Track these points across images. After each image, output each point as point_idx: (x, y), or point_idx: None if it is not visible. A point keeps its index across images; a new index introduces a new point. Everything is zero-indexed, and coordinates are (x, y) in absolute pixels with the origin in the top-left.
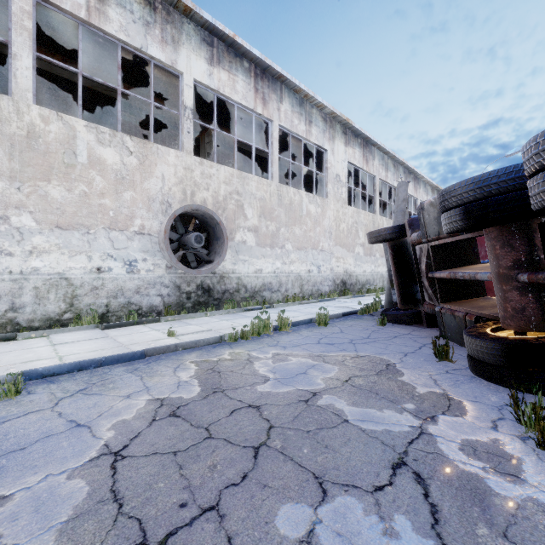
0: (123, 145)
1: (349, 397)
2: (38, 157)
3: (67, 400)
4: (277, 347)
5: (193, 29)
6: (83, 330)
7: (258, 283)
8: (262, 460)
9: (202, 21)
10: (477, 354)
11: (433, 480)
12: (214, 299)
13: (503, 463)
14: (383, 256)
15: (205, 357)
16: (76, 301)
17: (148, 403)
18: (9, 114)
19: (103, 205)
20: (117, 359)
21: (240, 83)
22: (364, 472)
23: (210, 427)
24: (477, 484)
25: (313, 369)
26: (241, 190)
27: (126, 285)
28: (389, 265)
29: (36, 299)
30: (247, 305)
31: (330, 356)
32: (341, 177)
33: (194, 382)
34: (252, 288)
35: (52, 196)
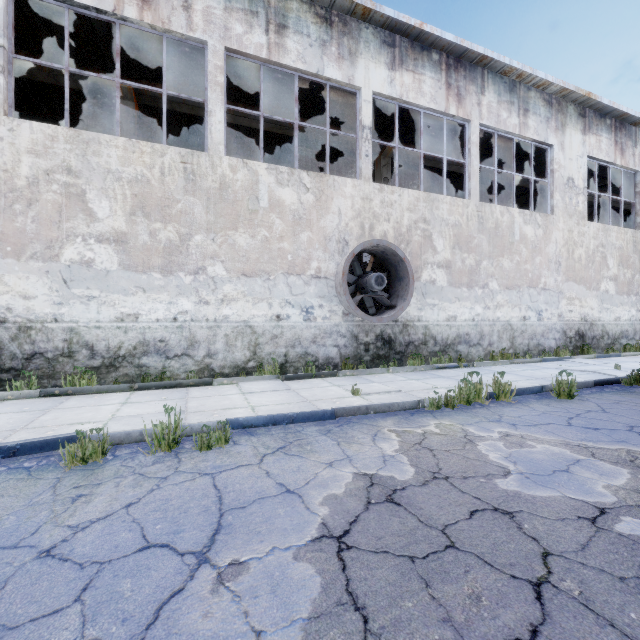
0: (300, 182)
1: None
2: (228, 206)
3: (270, 458)
4: (501, 423)
5: (372, 33)
6: (265, 380)
7: (451, 334)
8: (555, 610)
9: (382, 20)
10: None
11: None
12: (395, 352)
13: None
14: None
15: (405, 426)
16: (258, 350)
17: (355, 477)
18: (206, 169)
19: (282, 249)
20: (307, 417)
21: (427, 83)
22: None
23: (448, 531)
24: None
25: (580, 466)
26: (429, 216)
27: (303, 334)
28: None
29: (226, 346)
30: (437, 361)
31: (602, 449)
32: (575, 181)
33: (403, 459)
34: (443, 340)
35: (239, 244)
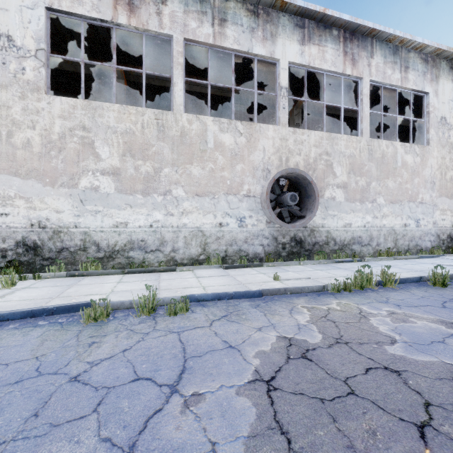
0: (236, 129)
1: None
2: (186, 148)
3: (217, 323)
4: (388, 304)
5: (287, 19)
6: (212, 268)
7: (347, 237)
8: (436, 447)
9: (295, 9)
10: None
11: None
12: (305, 250)
13: None
14: None
15: (314, 303)
16: (207, 247)
17: (278, 339)
18: (172, 123)
19: (223, 177)
20: (242, 295)
21: (329, 52)
22: None
23: (349, 382)
24: None
25: None
26: (330, 150)
27: (238, 236)
28: None
29: (185, 244)
30: (337, 257)
31: None
32: (447, 119)
33: (313, 328)
34: (341, 241)
35: (193, 174)
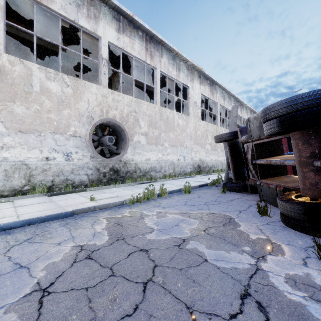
0: (63, 80)
1: (207, 242)
2: (7, 86)
3: (16, 247)
4: (159, 207)
5: (107, 10)
6: (36, 197)
7: (147, 167)
8: (149, 293)
9: (113, 5)
10: (287, 212)
11: (271, 308)
12: (120, 176)
13: (317, 293)
14: (222, 151)
15: (113, 214)
16: (32, 179)
17: (72, 248)
18: None
19: (50, 118)
20: (54, 217)
21: (136, 45)
22: (221, 302)
23: (113, 267)
24: (302, 311)
25: (183, 222)
26: (137, 110)
27: (65, 168)
28: (227, 156)
29: (5, 177)
30: (141, 180)
31: (193, 213)
32: (197, 103)
33: (105, 233)
34: (144, 170)
35: (16, 112)
